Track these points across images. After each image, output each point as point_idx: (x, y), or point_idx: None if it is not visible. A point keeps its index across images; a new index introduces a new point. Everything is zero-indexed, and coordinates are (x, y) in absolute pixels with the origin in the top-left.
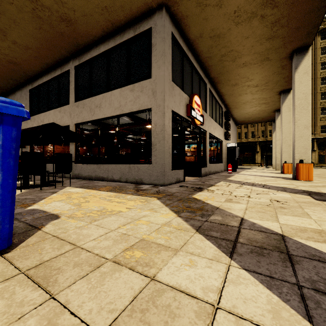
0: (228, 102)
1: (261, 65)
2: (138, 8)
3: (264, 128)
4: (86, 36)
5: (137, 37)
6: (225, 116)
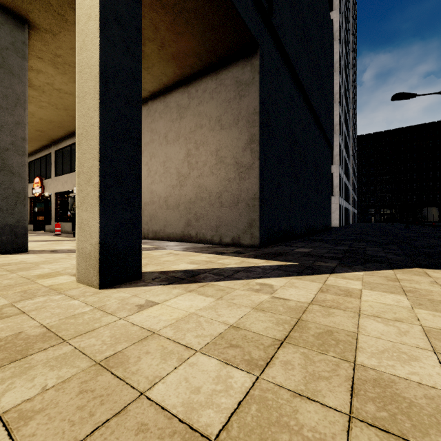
0: None
1: None
2: None
3: None
4: None
5: None
6: None
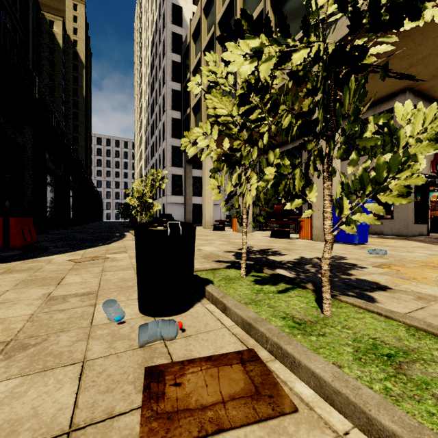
0: None
1: None
2: (380, 97)
3: None
4: None
5: None
6: None
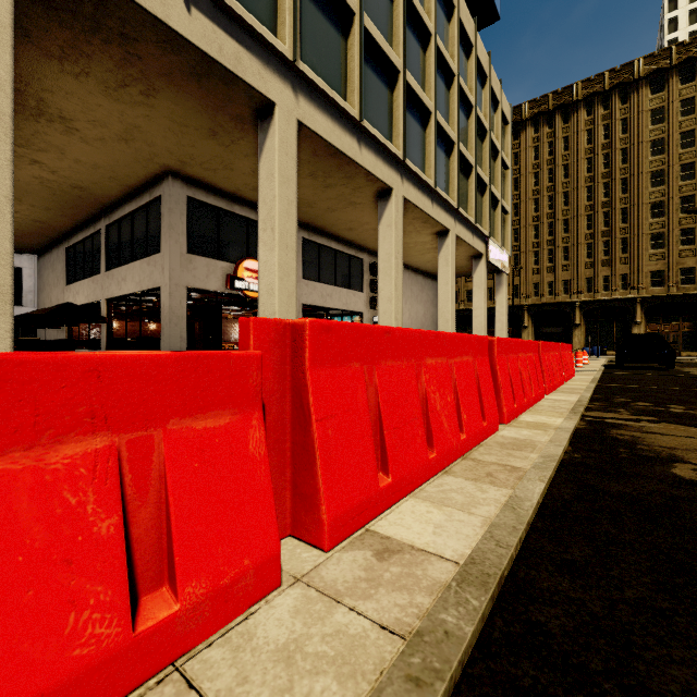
0: (372, 248)
1: (357, 209)
2: (145, 176)
3: (538, 278)
4: (107, 197)
5: (153, 202)
6: (370, 272)
